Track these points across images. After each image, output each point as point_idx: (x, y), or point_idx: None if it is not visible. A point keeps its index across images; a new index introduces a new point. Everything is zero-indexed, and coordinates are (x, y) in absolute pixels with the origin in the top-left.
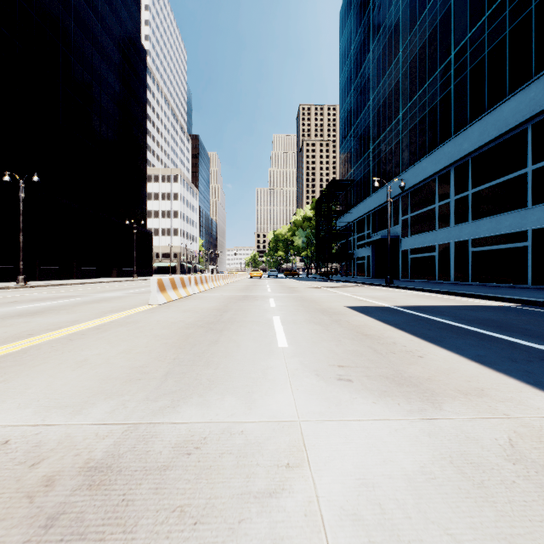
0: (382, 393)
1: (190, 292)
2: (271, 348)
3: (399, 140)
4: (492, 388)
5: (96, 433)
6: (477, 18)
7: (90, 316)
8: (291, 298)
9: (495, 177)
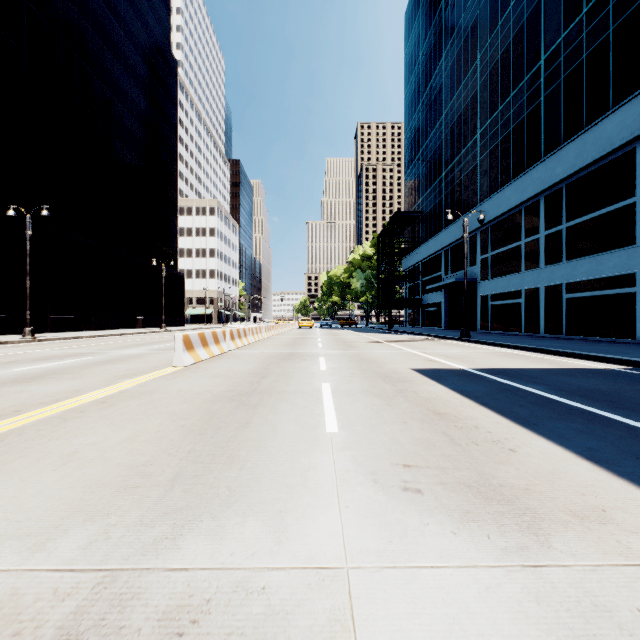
0: (465, 516)
1: (225, 349)
2: (316, 435)
3: (476, 164)
4: (617, 506)
5: (55, 588)
6: (573, 15)
7: (98, 383)
8: (347, 357)
9: (596, 207)
